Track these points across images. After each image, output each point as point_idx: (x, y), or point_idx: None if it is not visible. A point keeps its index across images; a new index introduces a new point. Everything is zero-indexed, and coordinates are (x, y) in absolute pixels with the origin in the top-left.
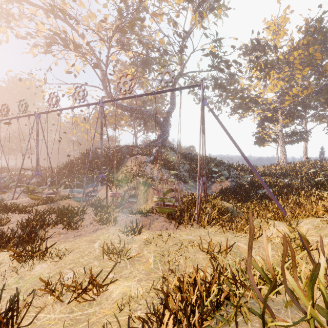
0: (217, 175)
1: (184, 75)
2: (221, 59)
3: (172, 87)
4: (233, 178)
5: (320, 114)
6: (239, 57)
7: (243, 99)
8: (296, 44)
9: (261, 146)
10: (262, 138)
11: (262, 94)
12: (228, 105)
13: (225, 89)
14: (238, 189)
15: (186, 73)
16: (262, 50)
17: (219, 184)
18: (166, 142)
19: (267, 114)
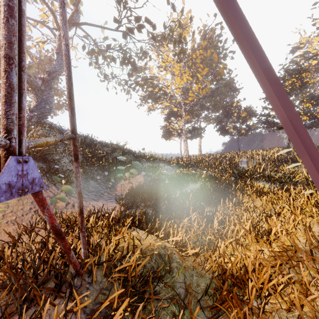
0: (125, 168)
1: (80, 25)
2: (131, 14)
3: (59, 36)
4: (146, 171)
5: (208, 116)
6: (151, 26)
7: (153, 87)
8: (197, 45)
9: (167, 140)
10: (169, 131)
11: (169, 88)
12: (138, 91)
13: (135, 65)
14: (156, 187)
15: (82, 22)
16: (170, 41)
17: (128, 182)
18: (46, 118)
19: (174, 108)
